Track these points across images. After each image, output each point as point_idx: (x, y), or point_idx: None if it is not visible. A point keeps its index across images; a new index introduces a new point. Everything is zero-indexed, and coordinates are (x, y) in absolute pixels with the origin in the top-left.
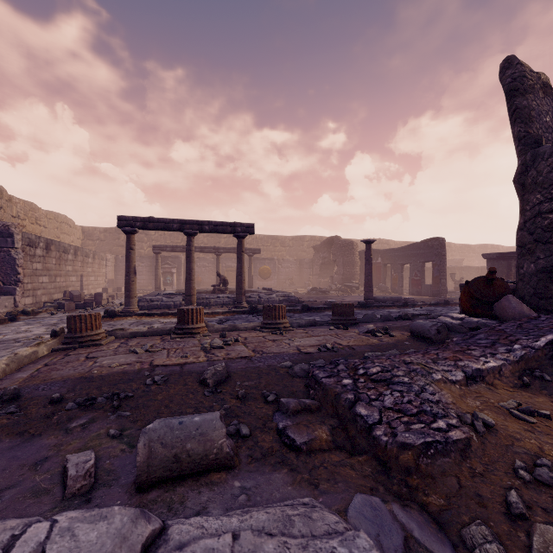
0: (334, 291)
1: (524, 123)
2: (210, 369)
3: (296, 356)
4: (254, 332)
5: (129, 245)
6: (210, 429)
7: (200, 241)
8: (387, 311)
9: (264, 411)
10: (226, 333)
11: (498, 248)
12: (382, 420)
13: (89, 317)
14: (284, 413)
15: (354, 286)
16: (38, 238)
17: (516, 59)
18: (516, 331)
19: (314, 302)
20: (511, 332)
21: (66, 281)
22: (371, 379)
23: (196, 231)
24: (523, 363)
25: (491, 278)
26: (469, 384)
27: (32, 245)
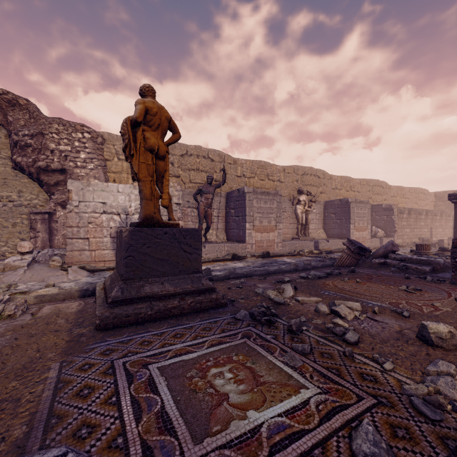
0: None
1: None
2: None
3: None
4: None
5: (455, 210)
6: (437, 258)
7: None
8: None
9: None
10: None
11: None
12: None
13: (424, 245)
14: None
15: None
16: (404, 209)
17: None
18: None
19: None
20: None
21: (420, 231)
22: None
23: None
24: None
25: None
26: None
27: (401, 213)
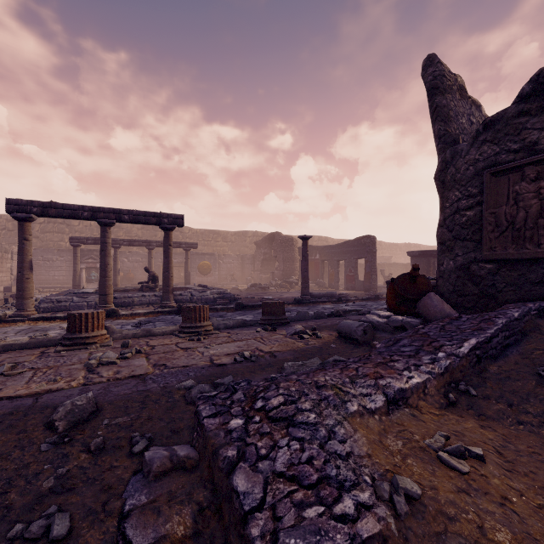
0: (274, 287)
1: (444, 121)
2: (65, 404)
3: (205, 370)
4: (169, 337)
5: (22, 235)
6: None
7: (133, 234)
8: (322, 307)
9: (119, 474)
10: (130, 342)
11: (419, 247)
12: (265, 501)
13: None
14: (145, 477)
15: (294, 282)
16: None
17: (436, 57)
18: (439, 334)
19: (252, 299)
20: (435, 335)
21: None
22: (268, 417)
23: (113, 220)
24: (448, 375)
25: (414, 275)
26: (391, 410)
27: None
